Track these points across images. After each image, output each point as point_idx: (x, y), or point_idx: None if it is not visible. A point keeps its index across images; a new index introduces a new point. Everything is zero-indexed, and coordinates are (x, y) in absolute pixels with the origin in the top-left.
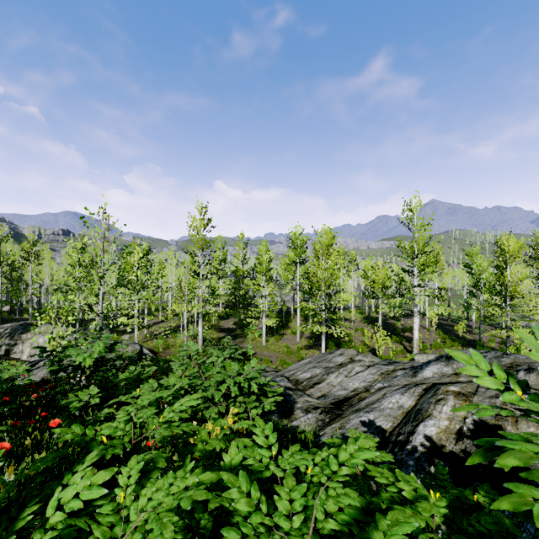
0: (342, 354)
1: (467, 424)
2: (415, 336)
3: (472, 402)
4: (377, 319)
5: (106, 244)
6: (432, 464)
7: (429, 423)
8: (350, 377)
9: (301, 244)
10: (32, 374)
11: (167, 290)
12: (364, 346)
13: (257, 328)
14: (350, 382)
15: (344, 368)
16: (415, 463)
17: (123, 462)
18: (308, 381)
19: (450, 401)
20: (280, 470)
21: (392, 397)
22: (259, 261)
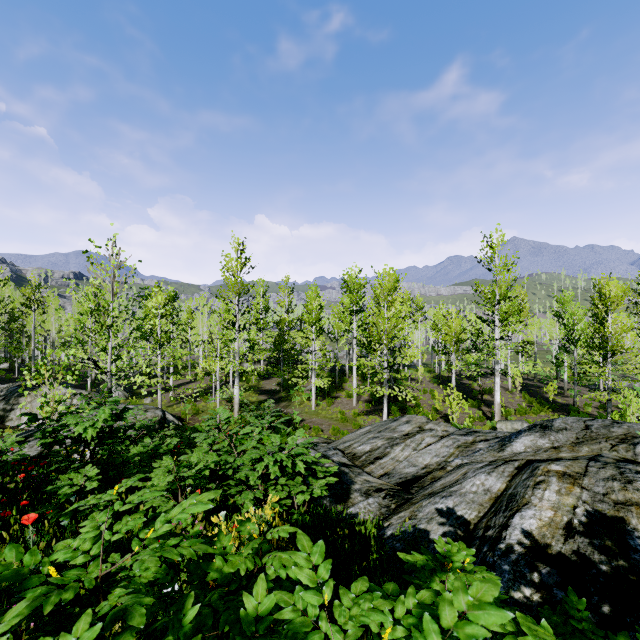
0: (409, 422)
1: (578, 515)
2: (496, 399)
3: (582, 485)
4: (449, 379)
5: (116, 285)
6: (535, 570)
7: (527, 513)
8: (420, 451)
9: (358, 289)
10: (25, 447)
11: (197, 345)
12: (434, 411)
13: (305, 389)
14: (420, 457)
15: (412, 439)
16: (512, 568)
17: (82, 609)
18: (368, 455)
19: (553, 484)
20: (336, 629)
21: (476, 477)
22: (308, 309)
